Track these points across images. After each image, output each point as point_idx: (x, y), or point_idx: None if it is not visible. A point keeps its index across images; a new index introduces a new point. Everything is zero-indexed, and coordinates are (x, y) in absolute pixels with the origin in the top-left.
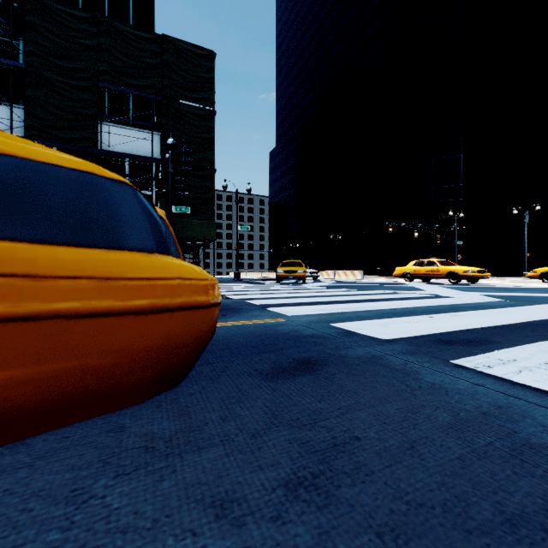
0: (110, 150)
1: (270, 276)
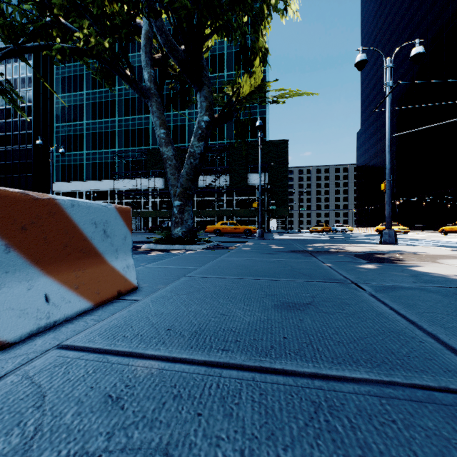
0: (251, 183)
1: None
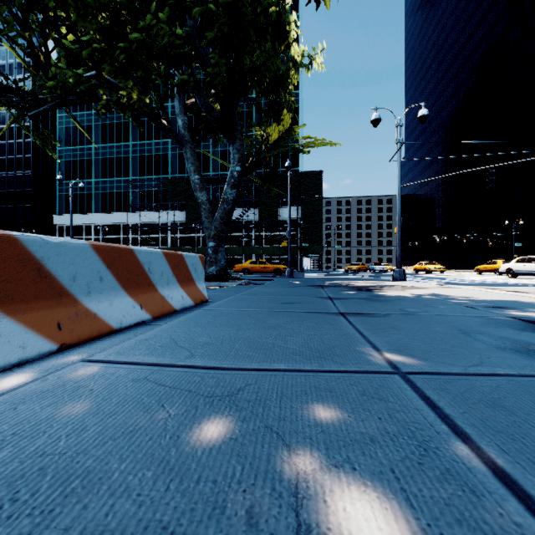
0: (282, 218)
1: None
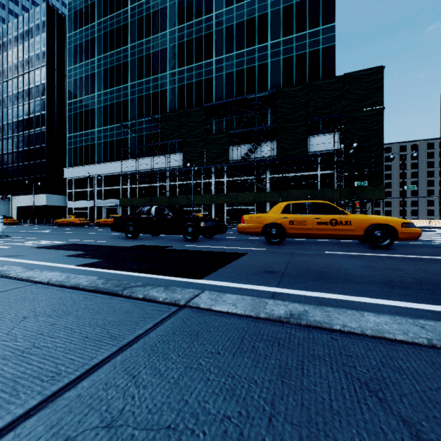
0: (309, 151)
1: (440, 224)
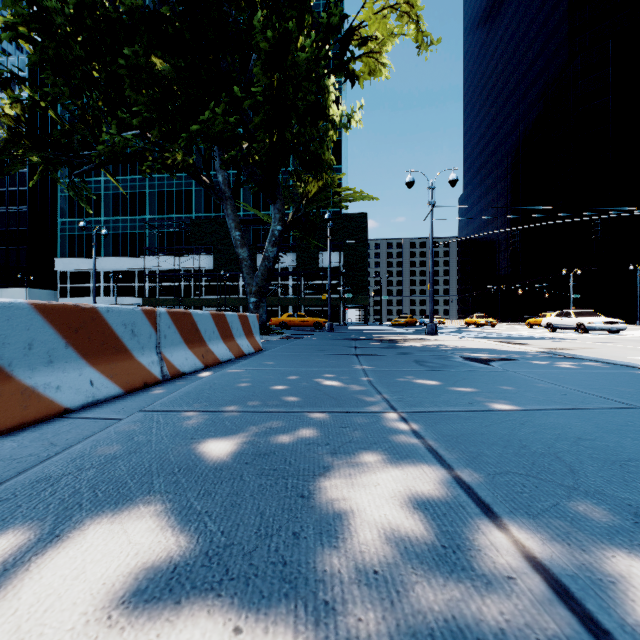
0: (322, 265)
1: None
